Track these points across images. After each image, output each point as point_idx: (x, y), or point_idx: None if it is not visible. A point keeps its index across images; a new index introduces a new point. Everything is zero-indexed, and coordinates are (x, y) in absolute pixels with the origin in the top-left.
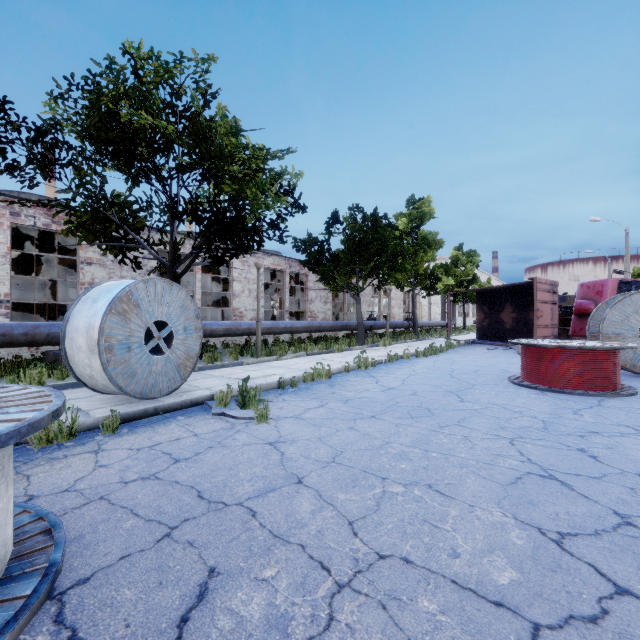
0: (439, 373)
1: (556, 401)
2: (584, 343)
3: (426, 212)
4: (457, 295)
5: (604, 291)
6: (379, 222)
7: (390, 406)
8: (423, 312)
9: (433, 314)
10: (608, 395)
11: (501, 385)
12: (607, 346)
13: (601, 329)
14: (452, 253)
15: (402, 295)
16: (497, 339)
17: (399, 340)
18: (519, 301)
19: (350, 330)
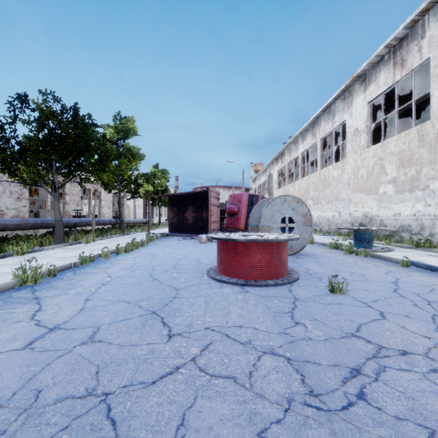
0: (139, 275)
1: (264, 302)
2: (262, 235)
3: (131, 128)
4: (155, 200)
5: (242, 200)
6: (81, 119)
7: (0, 432)
8: (130, 212)
9: (138, 214)
10: (289, 282)
11: (204, 284)
12: (289, 238)
13: (260, 223)
14: (151, 169)
15: (111, 198)
16: (183, 231)
17: (105, 236)
18: (197, 204)
19: (48, 228)
